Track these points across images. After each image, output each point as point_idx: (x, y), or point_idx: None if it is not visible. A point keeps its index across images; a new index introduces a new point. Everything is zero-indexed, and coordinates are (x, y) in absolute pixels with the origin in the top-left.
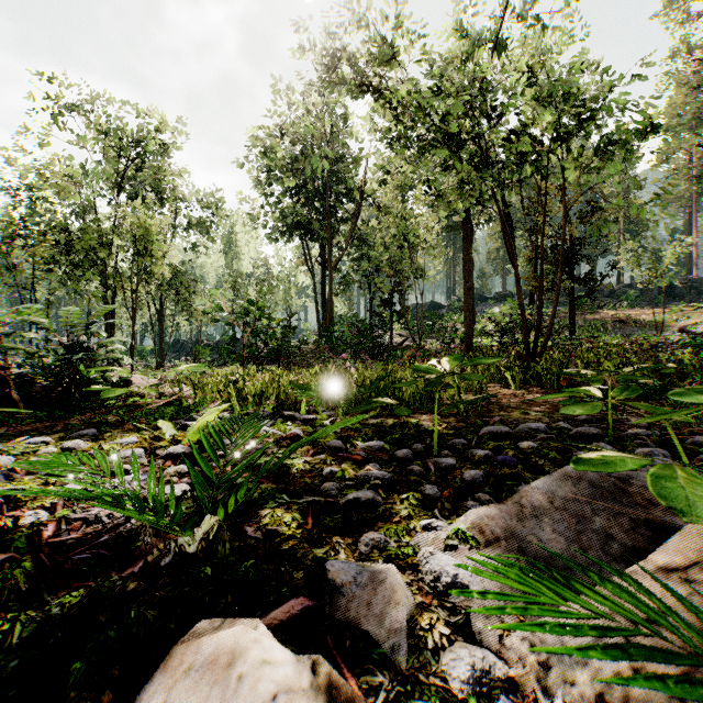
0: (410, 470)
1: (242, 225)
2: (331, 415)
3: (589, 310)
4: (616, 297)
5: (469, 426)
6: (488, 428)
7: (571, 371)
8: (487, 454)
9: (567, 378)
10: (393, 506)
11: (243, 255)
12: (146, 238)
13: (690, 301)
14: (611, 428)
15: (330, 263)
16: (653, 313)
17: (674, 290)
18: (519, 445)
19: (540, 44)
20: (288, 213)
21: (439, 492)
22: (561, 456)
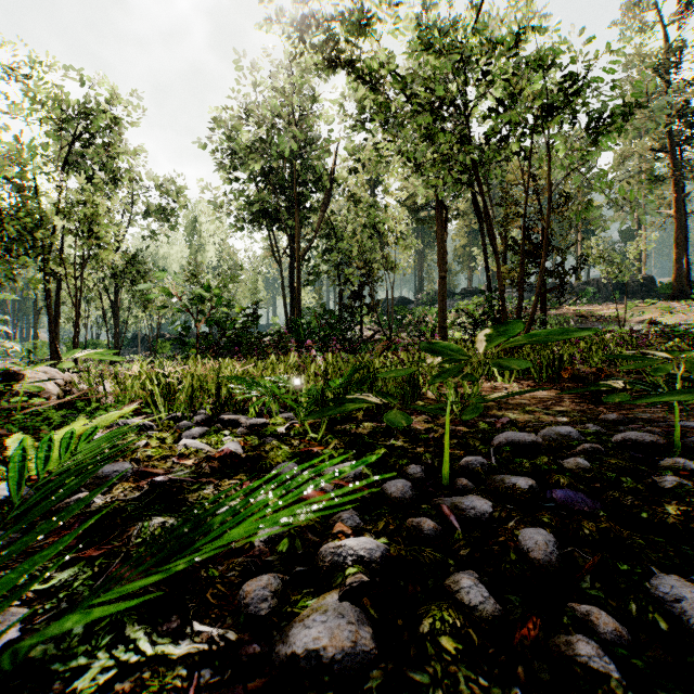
0: (415, 527)
1: (205, 213)
2: (289, 418)
3: (551, 306)
4: (575, 293)
5: (474, 432)
6: (505, 436)
7: (631, 355)
8: (531, 485)
9: (567, 369)
10: (404, 668)
11: (208, 246)
12: (91, 219)
13: (642, 298)
14: (677, 435)
15: (297, 252)
16: (616, 307)
17: (628, 288)
18: (561, 463)
19: (525, 7)
20: (253, 200)
21: (492, 597)
22: (638, 483)
